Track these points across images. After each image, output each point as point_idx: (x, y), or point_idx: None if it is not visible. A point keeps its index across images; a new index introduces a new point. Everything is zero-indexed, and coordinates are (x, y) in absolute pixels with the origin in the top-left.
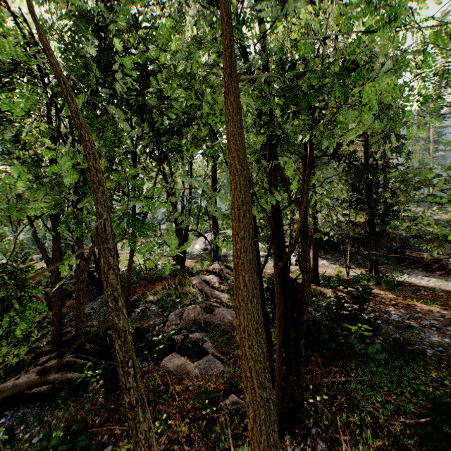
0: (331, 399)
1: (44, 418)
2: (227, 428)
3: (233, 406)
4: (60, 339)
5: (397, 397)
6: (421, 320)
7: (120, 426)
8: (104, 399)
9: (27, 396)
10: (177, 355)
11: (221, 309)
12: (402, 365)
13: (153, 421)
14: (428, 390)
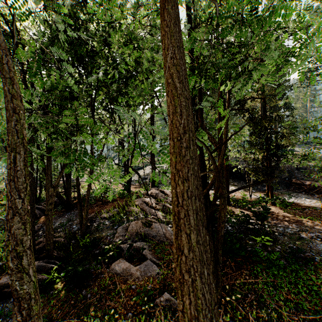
0: (243, 297)
1: None
2: (161, 321)
3: (166, 302)
4: (33, 248)
5: (295, 295)
6: (309, 232)
7: (78, 319)
8: (66, 296)
9: (7, 293)
10: (123, 260)
11: (157, 223)
12: (297, 269)
13: (104, 314)
14: (319, 289)
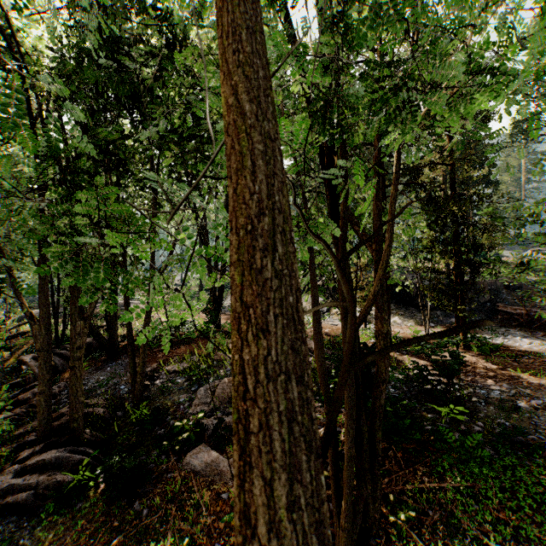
0: (419, 515)
1: (20, 541)
2: None
3: None
4: (49, 425)
5: (511, 512)
6: (531, 398)
7: None
8: (105, 512)
9: None
10: (206, 448)
11: None
12: (514, 464)
13: (171, 545)
14: None
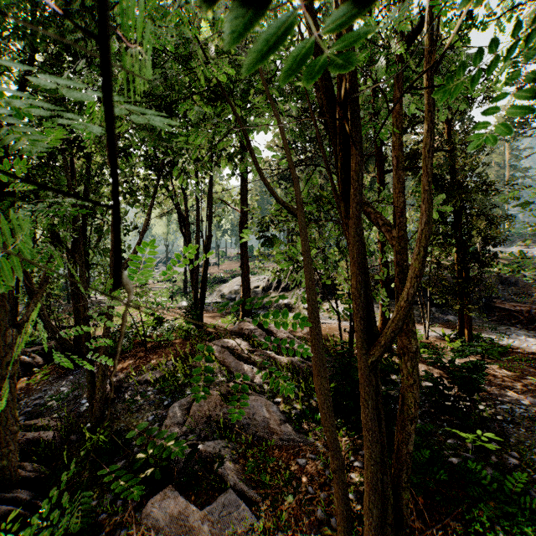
0: None
1: None
2: None
3: None
4: None
5: None
6: None
7: None
8: None
9: None
10: (173, 491)
11: (251, 397)
12: None
13: None
14: None
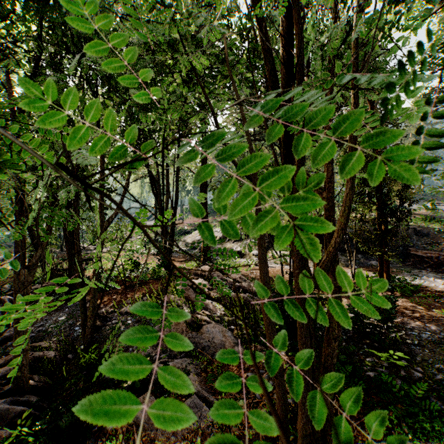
0: None
1: None
2: None
3: None
4: None
5: None
6: None
7: None
8: None
9: None
10: (150, 396)
11: (211, 325)
12: None
13: None
14: None
